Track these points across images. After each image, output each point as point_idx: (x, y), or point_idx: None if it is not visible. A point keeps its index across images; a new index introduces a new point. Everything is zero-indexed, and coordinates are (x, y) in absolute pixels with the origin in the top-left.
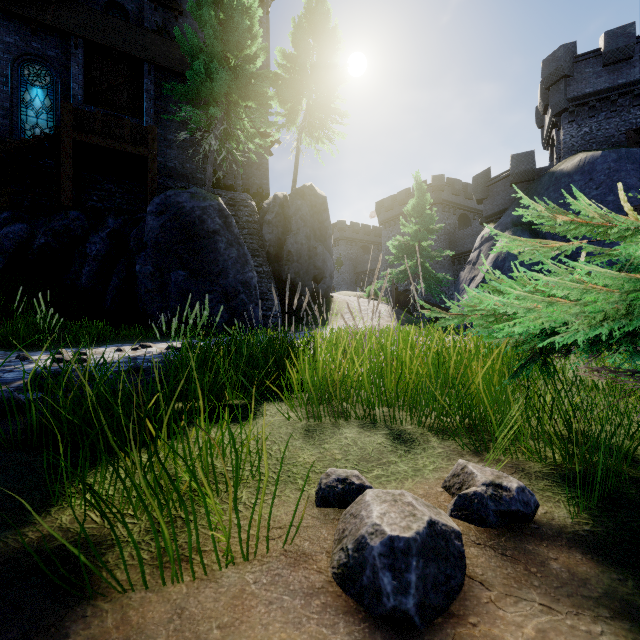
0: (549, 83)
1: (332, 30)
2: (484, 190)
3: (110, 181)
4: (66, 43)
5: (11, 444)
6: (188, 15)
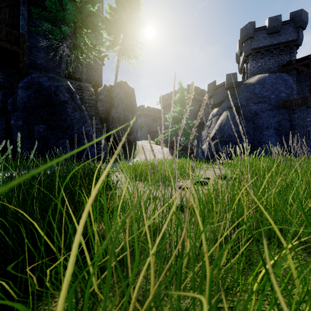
0: (243, 40)
1: None
2: (213, 91)
3: None
4: None
5: None
6: None
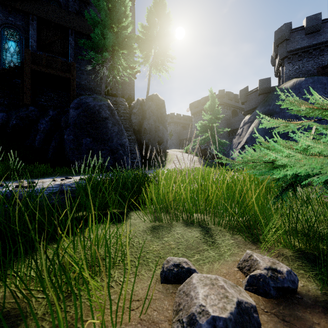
0: (278, 43)
1: (167, 14)
2: (245, 97)
3: (51, 91)
4: (27, 18)
5: None
6: (92, 5)
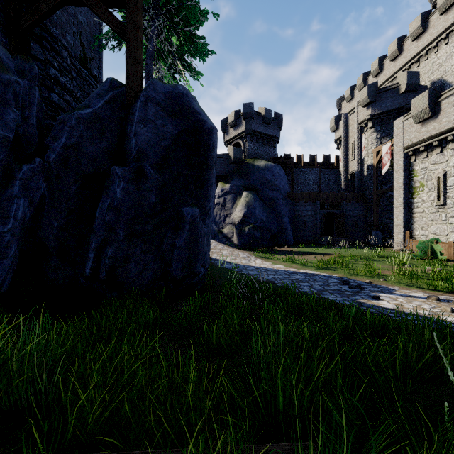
0: (246, 117)
1: None
2: None
3: None
4: None
5: None
6: None
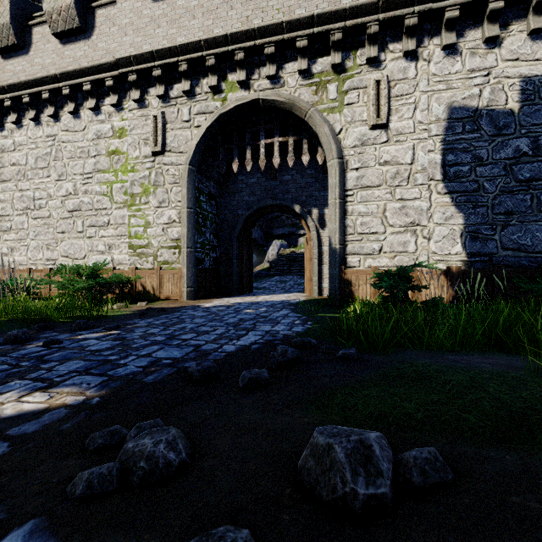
0: None
1: None
2: None
3: None
4: None
5: (108, 319)
6: None
